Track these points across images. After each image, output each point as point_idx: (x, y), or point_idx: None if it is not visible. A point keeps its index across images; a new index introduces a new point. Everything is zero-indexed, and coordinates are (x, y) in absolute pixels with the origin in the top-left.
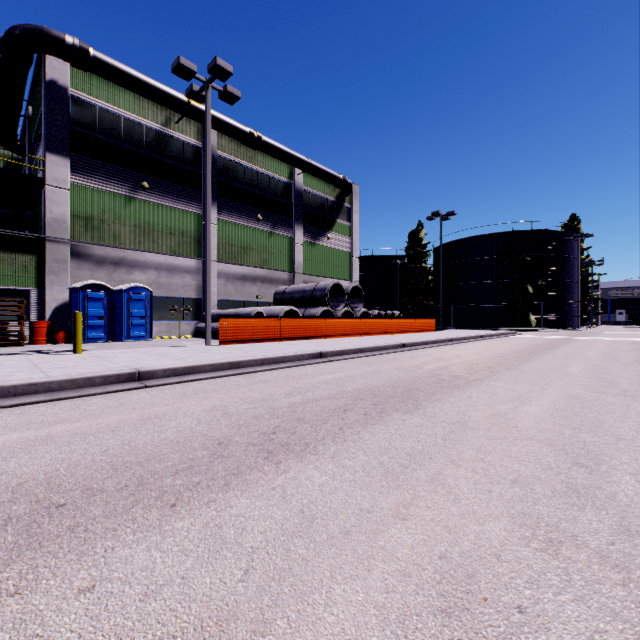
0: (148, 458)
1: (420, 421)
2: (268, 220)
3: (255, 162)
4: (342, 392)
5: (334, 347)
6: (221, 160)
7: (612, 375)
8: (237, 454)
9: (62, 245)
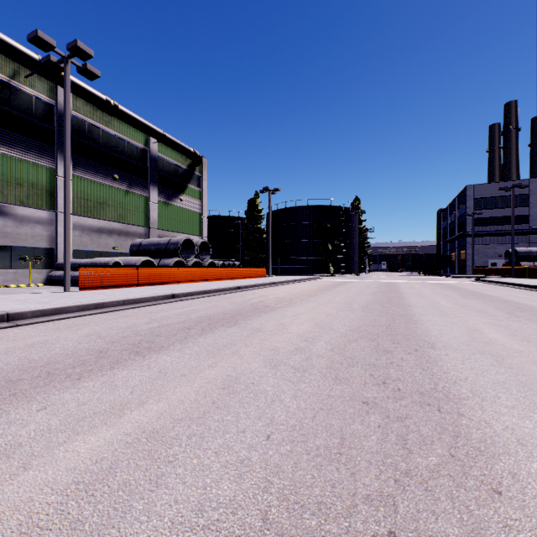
0: (48, 363)
1: (235, 330)
2: (125, 180)
3: (112, 126)
4: (188, 319)
5: (185, 290)
6: (76, 120)
7: (353, 301)
8: (115, 355)
9: None
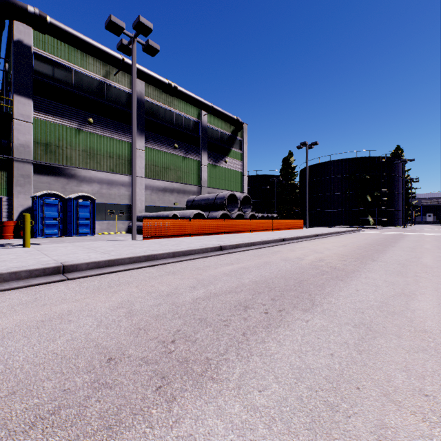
0: (13, 390)
1: (323, 322)
2: (182, 148)
3: (173, 106)
4: (241, 285)
5: (231, 241)
6: (148, 104)
7: None
8: (124, 381)
9: (26, 164)
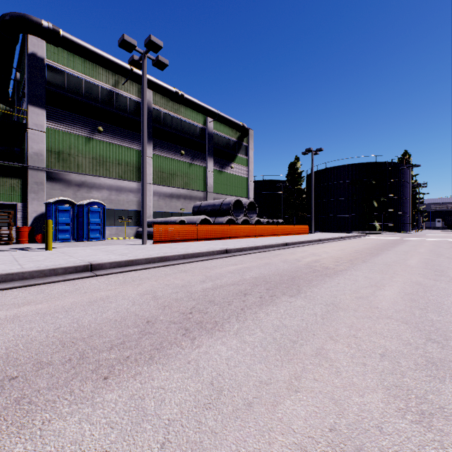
0: (90, 334)
1: (303, 303)
2: (189, 154)
3: (179, 113)
4: (242, 279)
5: (236, 245)
6: (155, 111)
7: (441, 266)
8: (161, 331)
9: (40, 172)
